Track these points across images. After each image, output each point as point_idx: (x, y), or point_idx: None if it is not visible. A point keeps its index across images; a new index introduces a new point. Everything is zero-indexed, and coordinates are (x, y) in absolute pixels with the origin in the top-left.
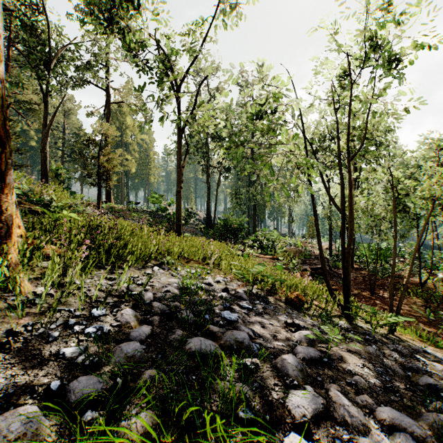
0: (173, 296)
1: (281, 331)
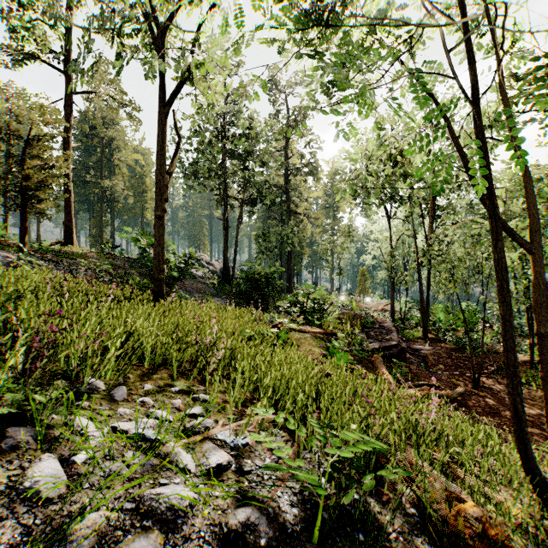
0: None
1: None
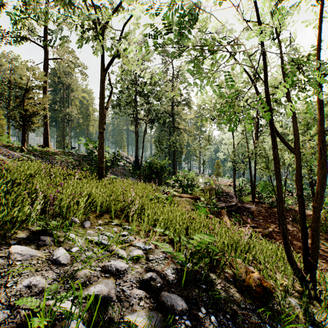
0: None
1: None
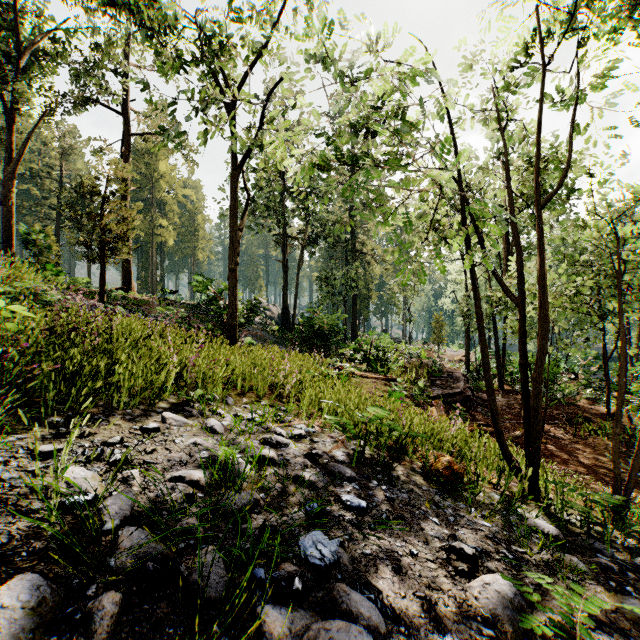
0: (187, 495)
1: (439, 577)
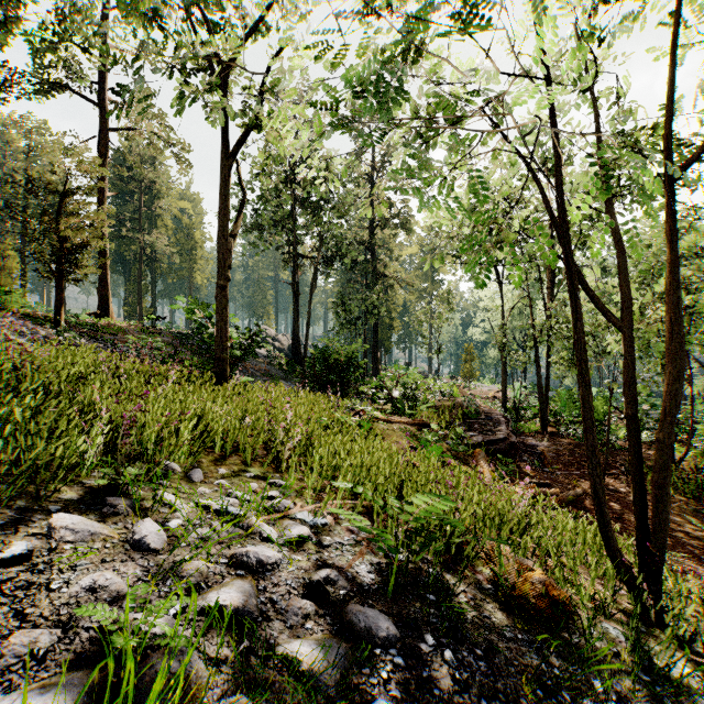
0: None
1: None
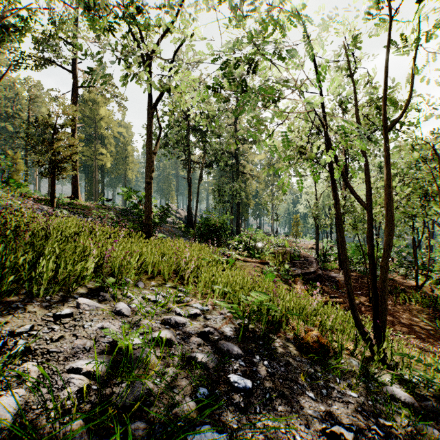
0: (80, 391)
1: None
